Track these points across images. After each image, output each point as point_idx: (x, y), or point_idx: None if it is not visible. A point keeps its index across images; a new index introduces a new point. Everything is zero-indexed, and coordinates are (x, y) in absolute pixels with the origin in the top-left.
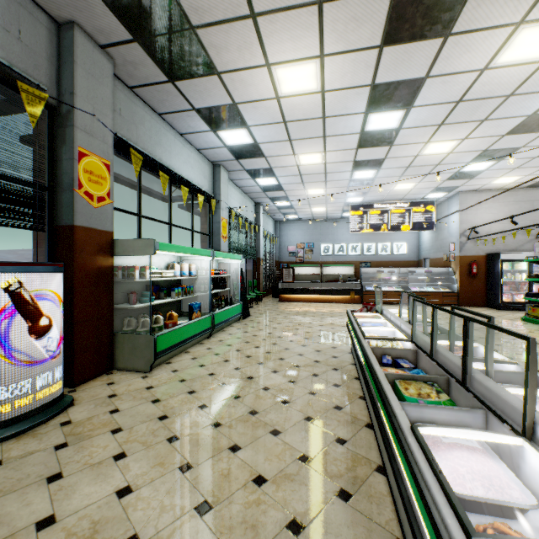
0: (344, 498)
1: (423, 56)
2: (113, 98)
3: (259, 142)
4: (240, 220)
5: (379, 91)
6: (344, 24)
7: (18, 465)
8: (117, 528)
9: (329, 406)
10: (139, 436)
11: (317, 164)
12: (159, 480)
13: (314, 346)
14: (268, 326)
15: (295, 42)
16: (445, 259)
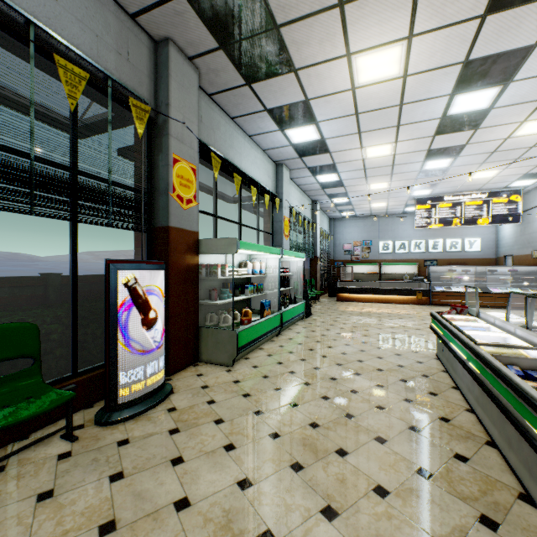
0: (489, 526)
1: (536, 19)
2: (198, 106)
3: (326, 138)
4: (300, 218)
5: (472, 68)
6: None
7: (142, 445)
8: (249, 520)
9: (433, 416)
10: (241, 429)
11: (385, 156)
12: (274, 476)
13: (392, 349)
14: (334, 326)
15: (382, 26)
16: (535, 256)
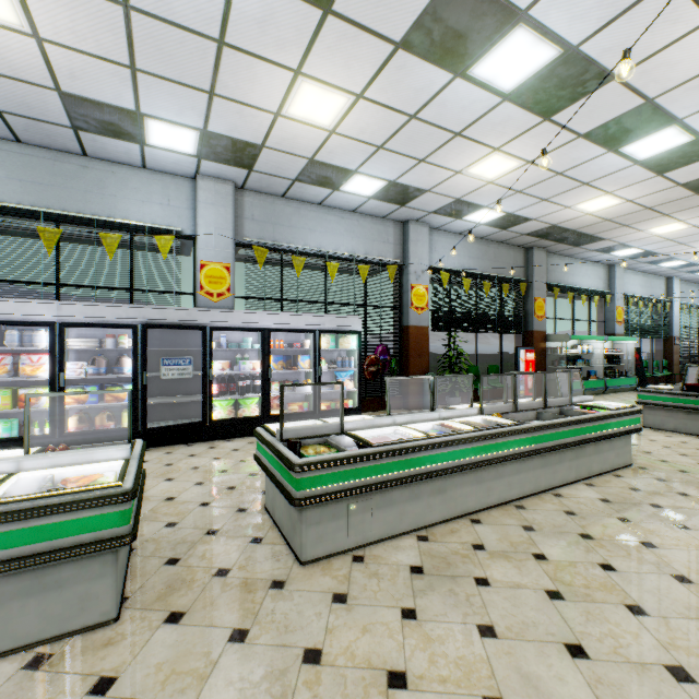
0: None
1: None
2: (546, 268)
3: (650, 250)
4: (639, 303)
5: None
6: (687, 213)
7: None
8: None
9: None
10: None
11: None
12: None
13: None
14: None
15: (656, 223)
16: None
